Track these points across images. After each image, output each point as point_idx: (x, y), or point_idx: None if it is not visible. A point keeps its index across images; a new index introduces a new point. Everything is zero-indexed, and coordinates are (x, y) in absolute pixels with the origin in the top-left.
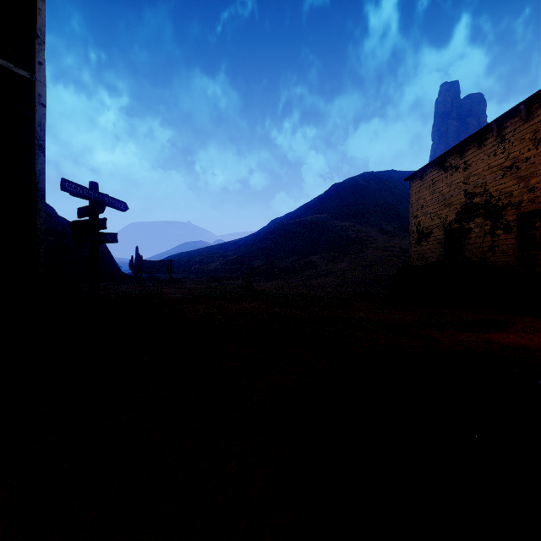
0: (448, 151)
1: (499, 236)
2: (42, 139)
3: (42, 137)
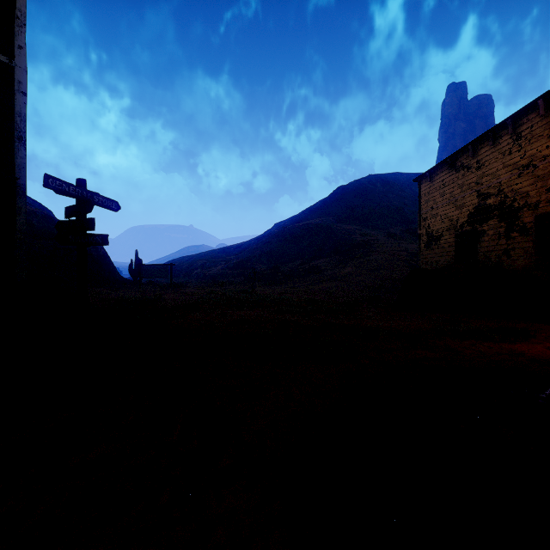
0: (460, 150)
1: (514, 238)
2: (23, 131)
3: (23, 128)
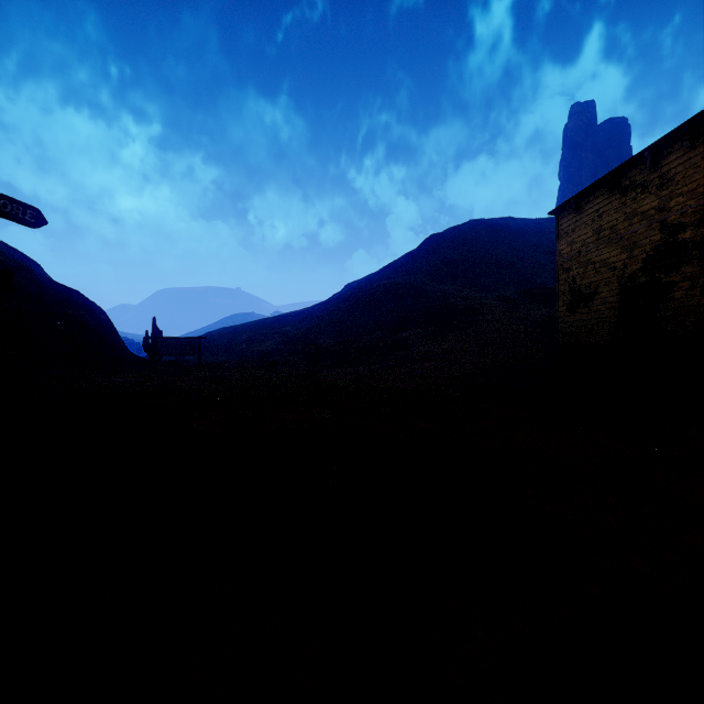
0: (629, 161)
1: None
2: None
3: None
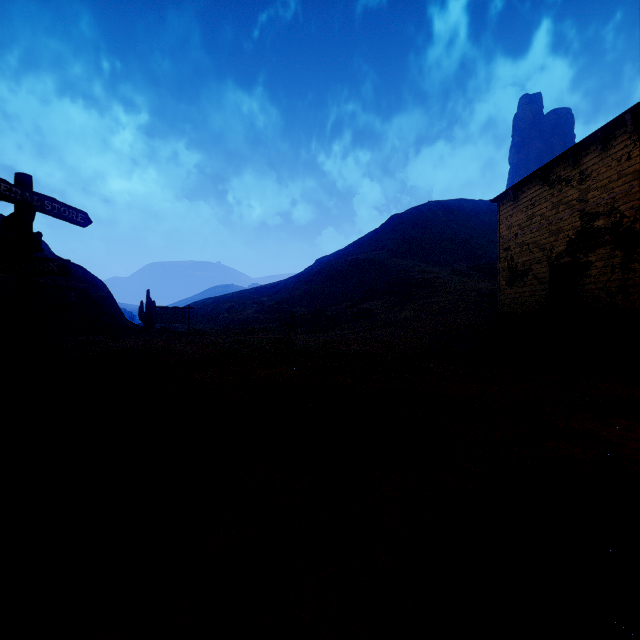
0: (556, 159)
1: (635, 271)
2: None
3: None
